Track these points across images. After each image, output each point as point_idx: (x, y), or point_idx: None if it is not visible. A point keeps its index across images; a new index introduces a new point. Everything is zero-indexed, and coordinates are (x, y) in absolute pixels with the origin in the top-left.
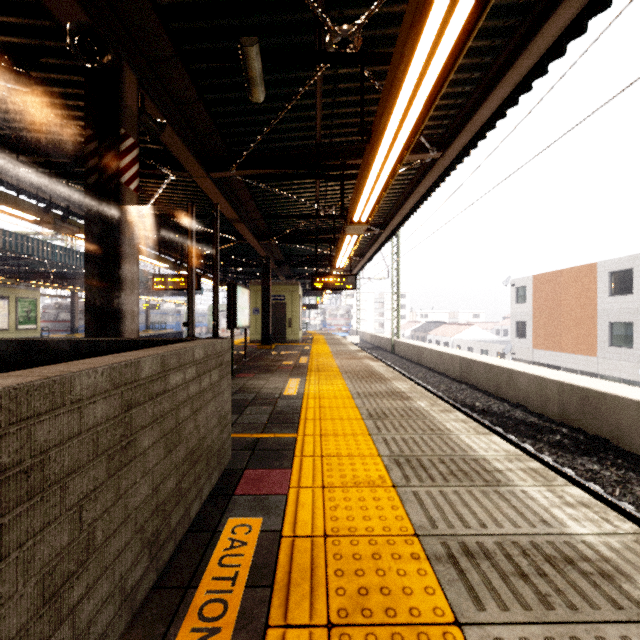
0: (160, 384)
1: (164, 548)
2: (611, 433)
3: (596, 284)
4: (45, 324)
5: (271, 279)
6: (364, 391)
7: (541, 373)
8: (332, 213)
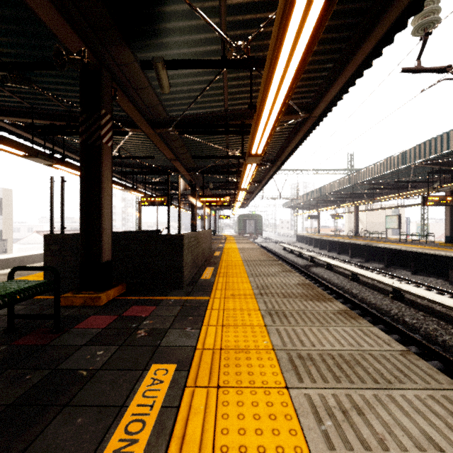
0: None
1: None
2: None
3: None
4: None
5: None
6: None
7: None
8: None
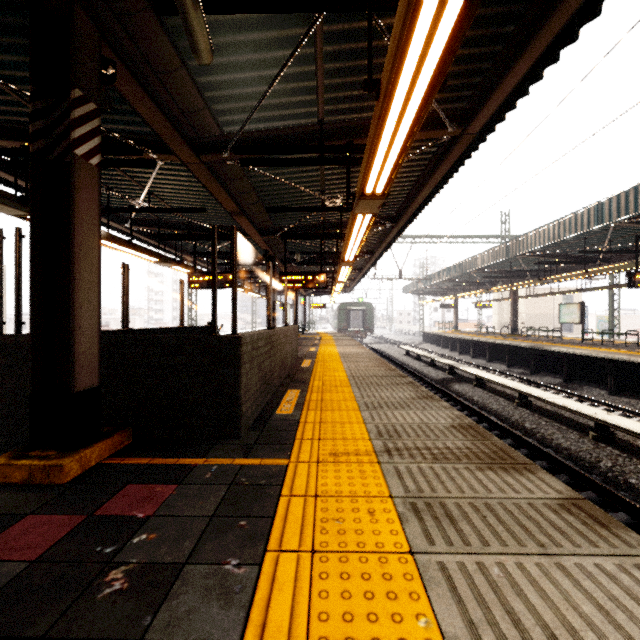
0: None
1: None
2: None
3: None
4: None
5: None
6: None
7: None
8: None
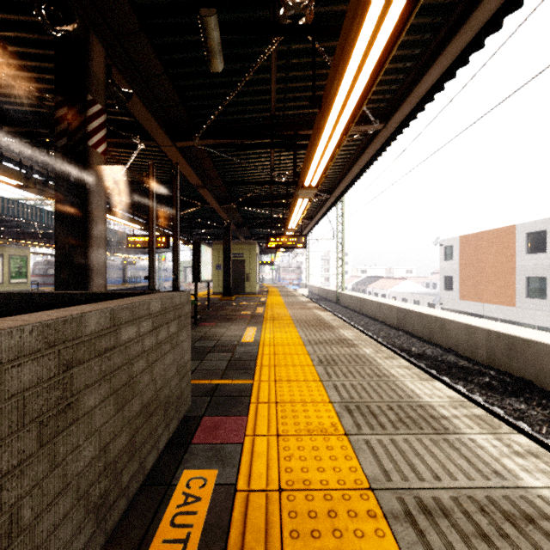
0: (109, 339)
1: (114, 507)
2: (535, 376)
3: (514, 244)
4: (36, 278)
5: (232, 239)
6: (314, 338)
7: (470, 322)
8: (285, 180)
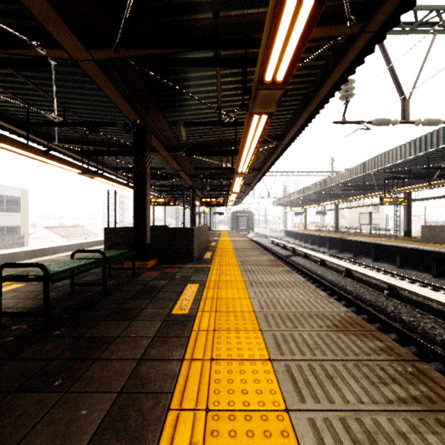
0: None
1: None
2: None
3: None
4: None
5: None
6: None
7: None
8: None
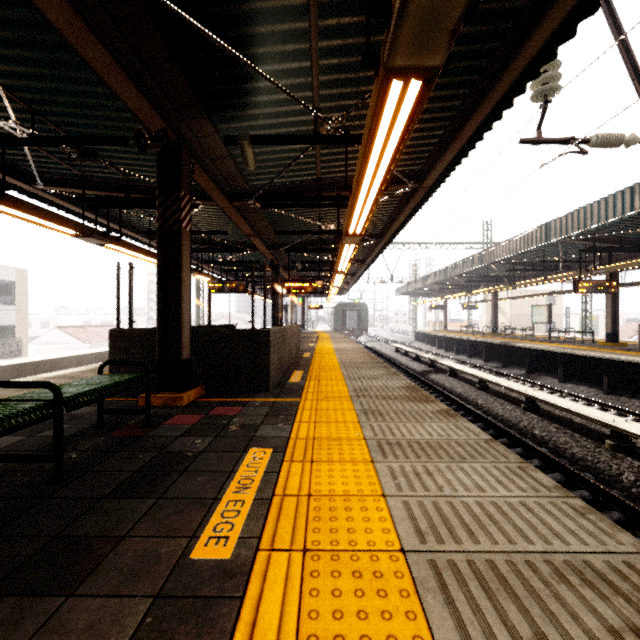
0: None
1: None
2: None
3: None
4: None
5: None
6: None
7: None
8: None
